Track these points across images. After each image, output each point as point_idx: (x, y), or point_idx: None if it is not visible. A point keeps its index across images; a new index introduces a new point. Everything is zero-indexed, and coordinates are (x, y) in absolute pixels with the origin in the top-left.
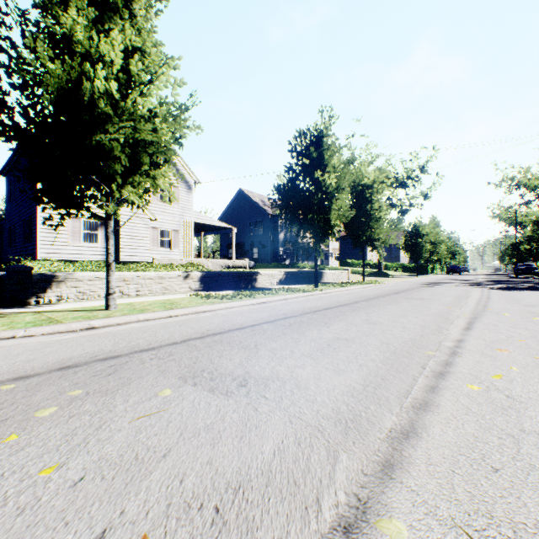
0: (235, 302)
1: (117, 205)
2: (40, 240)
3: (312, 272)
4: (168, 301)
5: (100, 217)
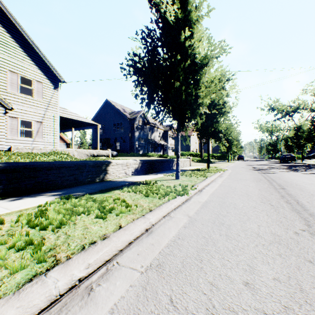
0: None
1: None
2: None
3: (165, 160)
4: None
5: None
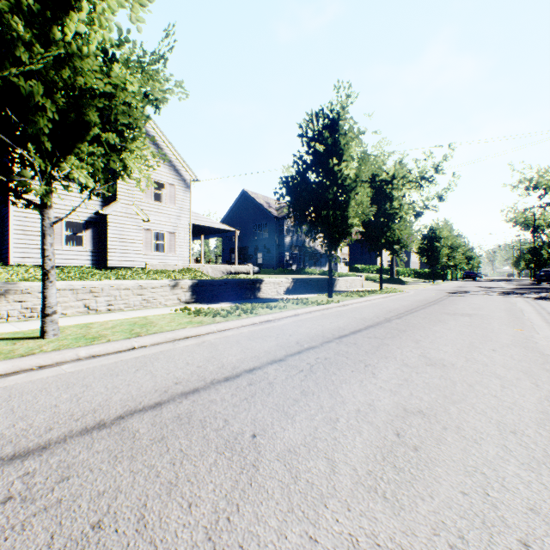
0: (230, 322)
1: (105, 203)
2: (14, 243)
3: (324, 279)
4: (142, 319)
5: (34, 204)
